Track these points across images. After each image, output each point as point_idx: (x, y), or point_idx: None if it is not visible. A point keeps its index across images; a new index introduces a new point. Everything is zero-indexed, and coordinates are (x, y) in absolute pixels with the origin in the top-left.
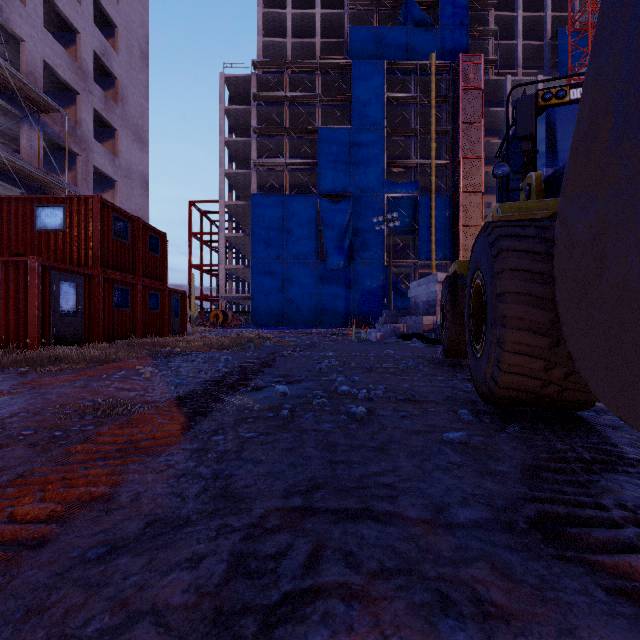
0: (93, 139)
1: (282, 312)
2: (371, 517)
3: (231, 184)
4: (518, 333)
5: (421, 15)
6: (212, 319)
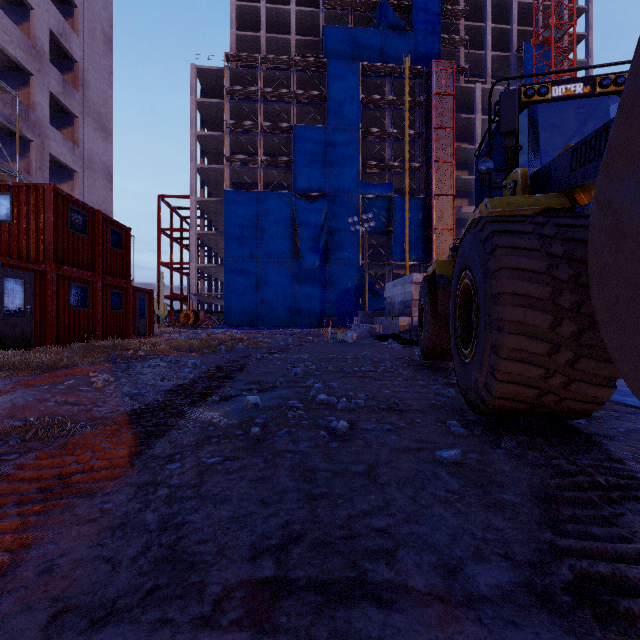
0: (49, 125)
1: (256, 312)
2: (367, 596)
3: (203, 180)
4: (516, 338)
5: (395, 19)
6: (182, 319)
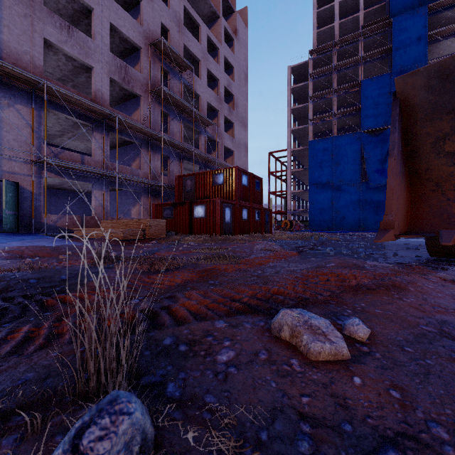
0: (224, 132)
1: (331, 221)
2: None
3: (294, 136)
4: None
5: None
6: (283, 226)
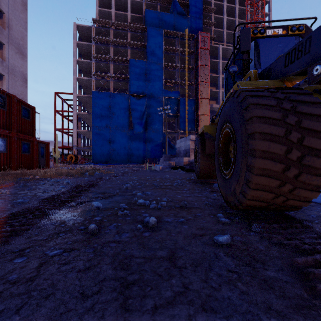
0: None
1: (109, 156)
2: None
3: (80, 85)
4: (264, 161)
5: (181, 9)
6: (68, 159)
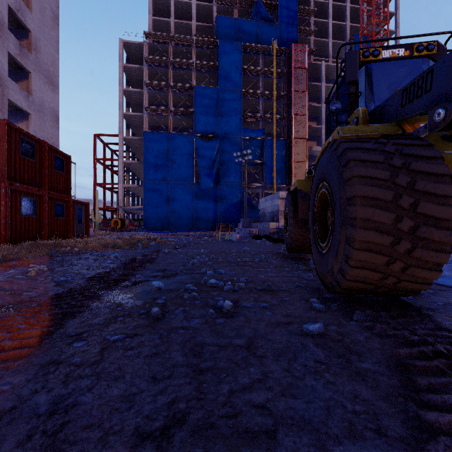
0: (8, 78)
1: (167, 220)
2: None
3: (128, 123)
4: (366, 232)
5: (266, 14)
6: (112, 225)
